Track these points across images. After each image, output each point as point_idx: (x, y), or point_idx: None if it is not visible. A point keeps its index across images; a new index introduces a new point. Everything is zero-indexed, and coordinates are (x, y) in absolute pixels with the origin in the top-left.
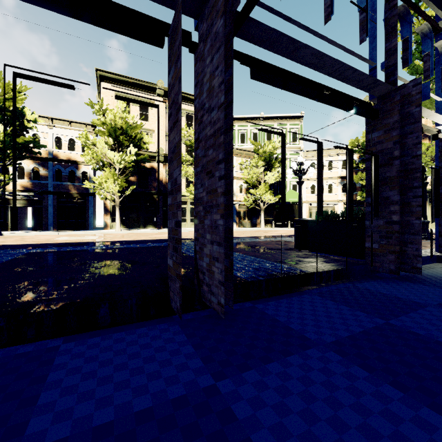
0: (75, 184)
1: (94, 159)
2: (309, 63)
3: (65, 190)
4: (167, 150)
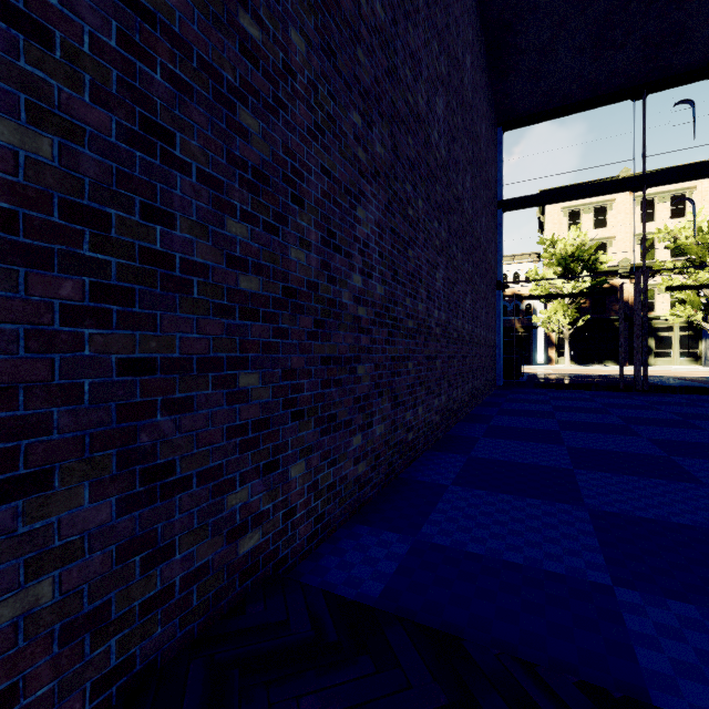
0: (519, 318)
1: (542, 293)
2: None
3: (509, 325)
4: (636, 257)
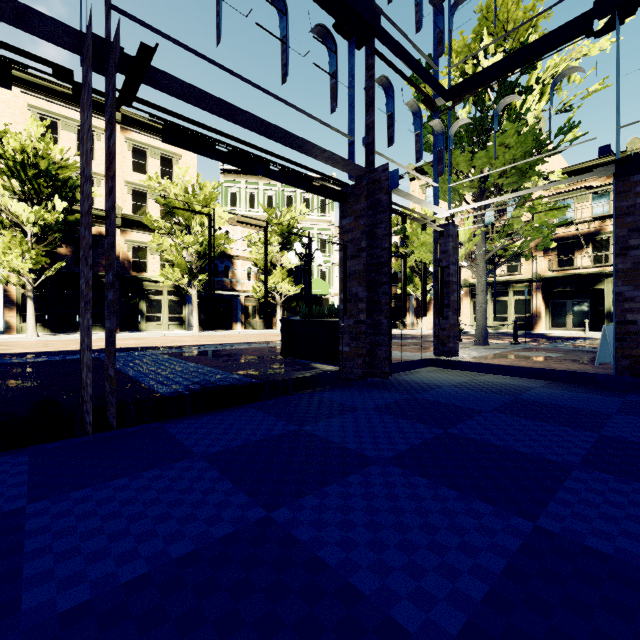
0: None
1: None
2: (258, 130)
3: None
4: (128, 208)
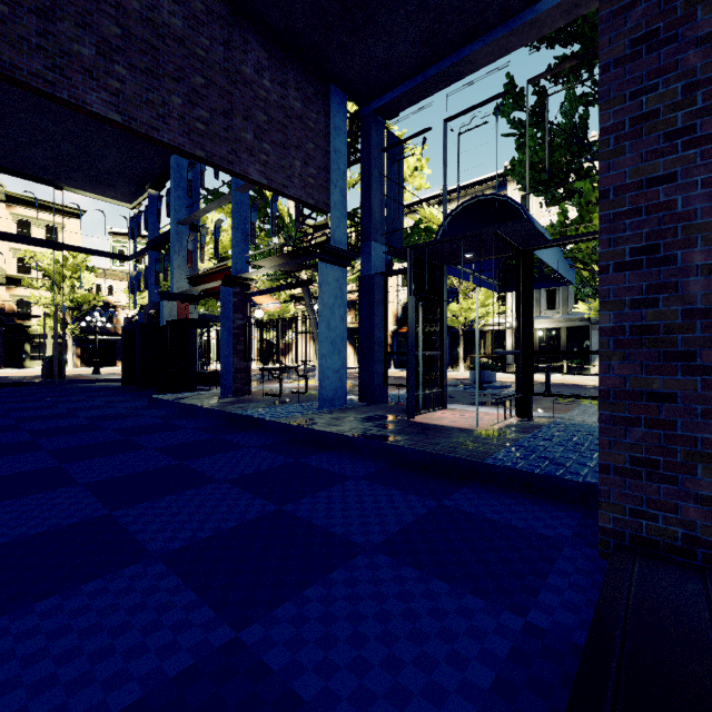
0: None
1: None
2: None
3: None
4: (14, 269)
